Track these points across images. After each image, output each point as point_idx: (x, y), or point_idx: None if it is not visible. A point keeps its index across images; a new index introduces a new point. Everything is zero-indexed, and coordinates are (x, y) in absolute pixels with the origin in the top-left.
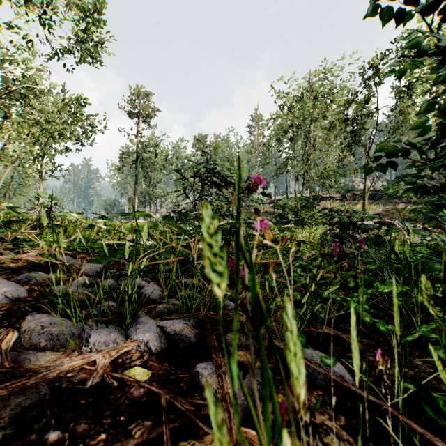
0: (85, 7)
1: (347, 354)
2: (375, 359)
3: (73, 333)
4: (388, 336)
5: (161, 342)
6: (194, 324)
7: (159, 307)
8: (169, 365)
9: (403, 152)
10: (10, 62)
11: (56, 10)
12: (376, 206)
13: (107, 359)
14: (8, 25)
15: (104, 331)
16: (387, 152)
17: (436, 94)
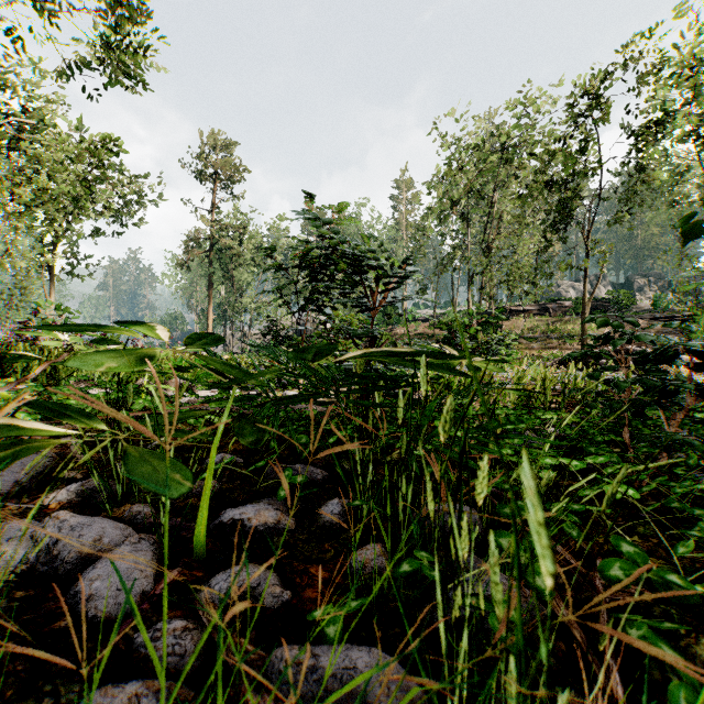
0: None
1: None
2: None
3: None
4: None
5: None
6: None
7: None
8: None
9: None
10: None
11: None
12: None
13: None
14: None
15: None
16: None
17: (703, 138)
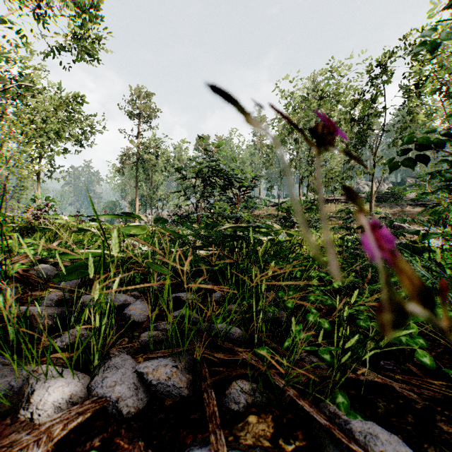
0: (83, 2)
1: (406, 418)
2: (451, 429)
3: (11, 386)
4: (451, 382)
5: (138, 398)
6: (187, 365)
7: (144, 336)
8: (145, 444)
9: (433, 145)
10: (6, 60)
11: (53, 4)
12: (382, 209)
13: (42, 447)
14: (2, 20)
15: (56, 383)
16: (416, 144)
17: (445, 93)
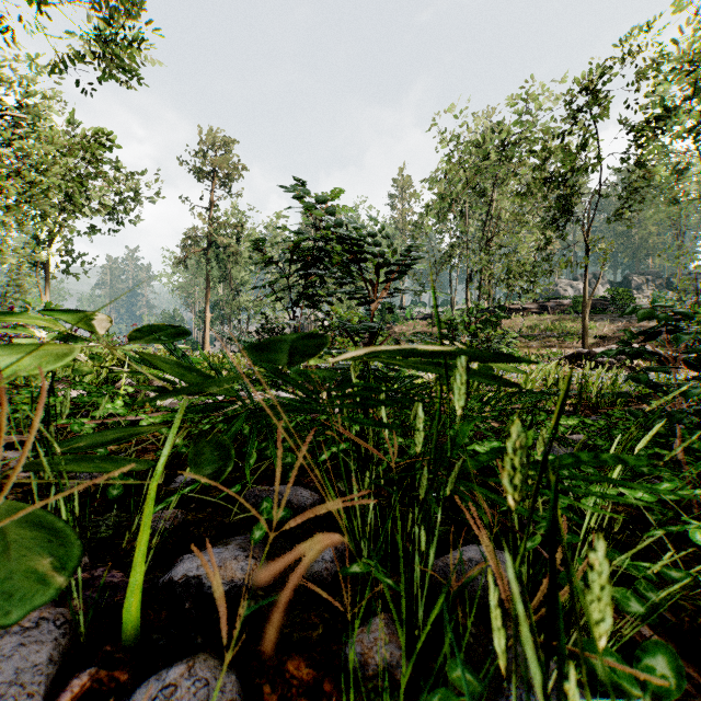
0: None
1: None
2: None
3: None
4: None
5: None
6: None
7: None
8: None
9: None
10: None
11: None
12: (599, 323)
13: None
14: None
15: None
16: None
17: None
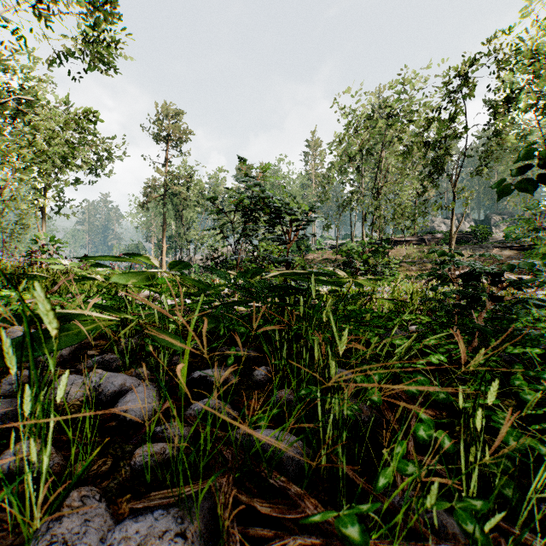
0: None
1: None
2: None
3: None
4: None
5: None
6: (205, 525)
7: (139, 455)
8: None
9: None
10: (3, 70)
11: None
12: (464, 252)
13: None
14: None
15: None
16: (540, 158)
17: (542, 110)
